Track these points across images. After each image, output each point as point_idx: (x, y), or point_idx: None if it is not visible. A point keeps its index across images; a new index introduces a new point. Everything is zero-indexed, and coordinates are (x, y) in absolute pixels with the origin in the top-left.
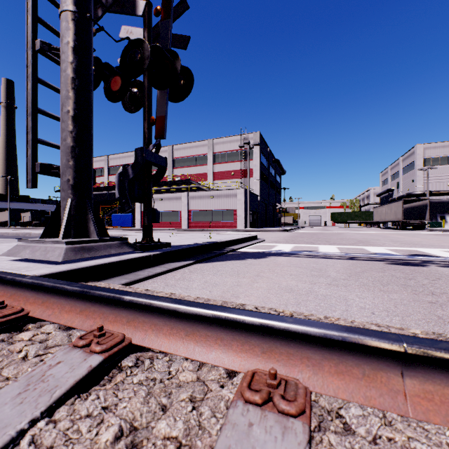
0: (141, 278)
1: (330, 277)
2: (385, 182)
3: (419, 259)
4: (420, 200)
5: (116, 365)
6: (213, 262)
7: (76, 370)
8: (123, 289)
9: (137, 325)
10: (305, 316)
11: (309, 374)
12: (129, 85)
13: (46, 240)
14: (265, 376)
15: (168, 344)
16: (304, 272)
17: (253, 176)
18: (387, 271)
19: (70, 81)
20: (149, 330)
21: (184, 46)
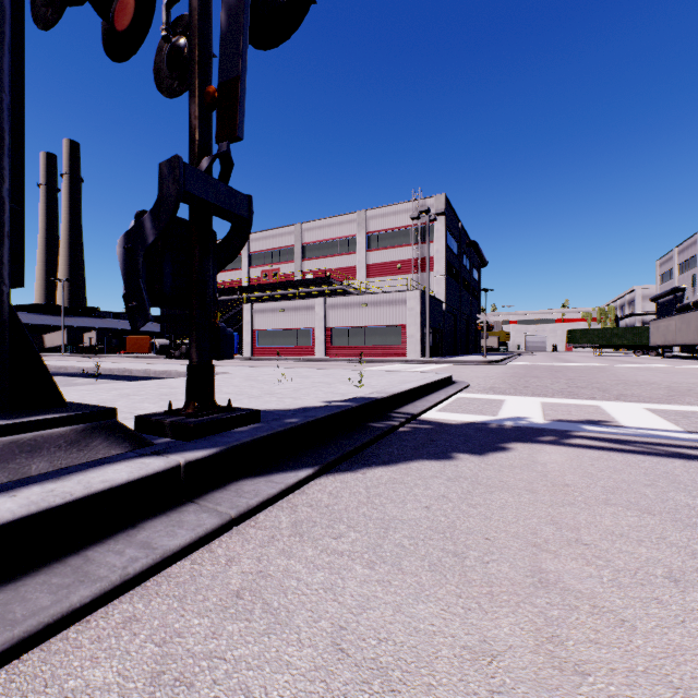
0: (77, 604)
1: None
2: (667, 276)
3: None
4: None
5: None
6: (368, 470)
7: None
8: None
9: None
10: None
11: None
12: (151, 6)
13: None
14: None
15: None
16: None
17: (434, 269)
18: None
19: None
20: None
21: None
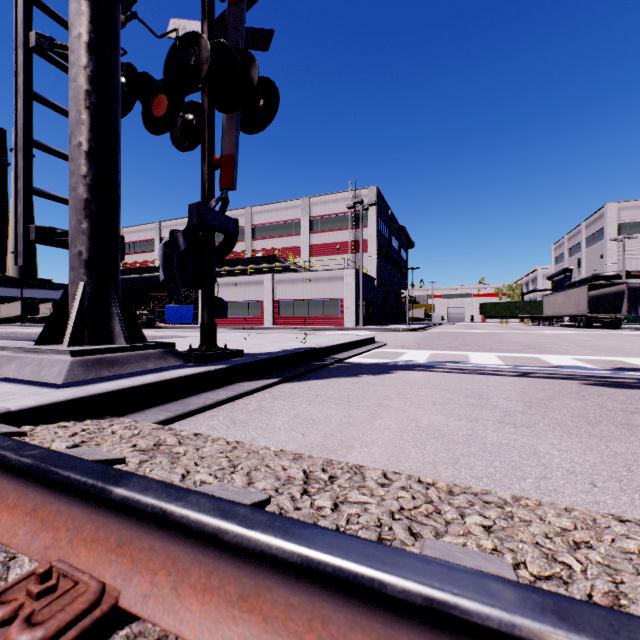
0: (192, 409)
1: (499, 408)
2: (560, 259)
3: (632, 377)
4: (614, 284)
5: None
6: (309, 381)
7: None
8: (156, 433)
9: (136, 555)
10: (475, 493)
11: None
12: (180, 107)
13: (42, 348)
14: None
15: (197, 617)
16: (455, 399)
17: (368, 250)
18: (589, 398)
19: (83, 95)
20: (161, 571)
21: (265, 46)
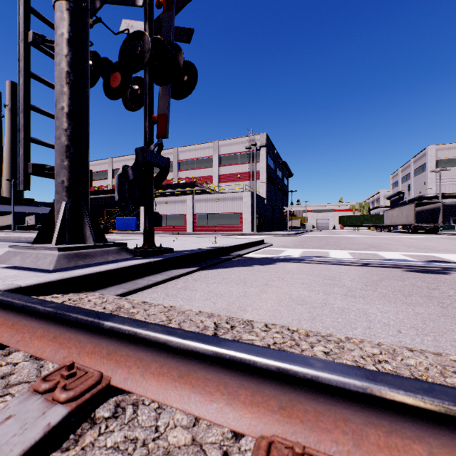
0: (140, 287)
1: (345, 286)
2: (395, 185)
3: (438, 266)
4: (433, 203)
5: (87, 416)
6: (218, 269)
7: (28, 432)
8: (117, 301)
9: (119, 359)
10: (323, 336)
11: (348, 447)
12: (129, 81)
13: (38, 246)
14: (286, 450)
15: (155, 388)
16: (317, 280)
17: (260, 178)
18: (407, 280)
19: (64, 75)
20: (134, 366)
21: (188, 40)
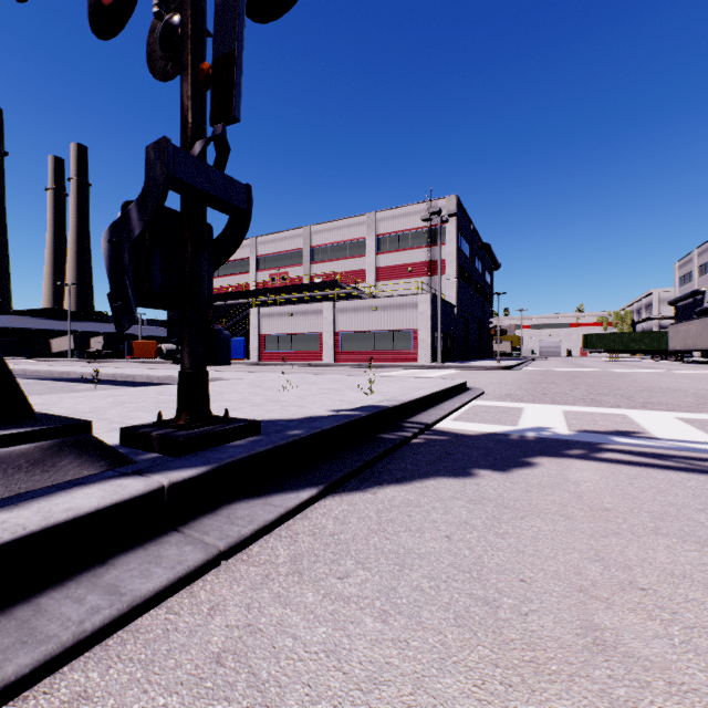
0: (11, 677)
1: None
2: (686, 279)
3: None
4: None
5: None
6: (379, 489)
7: None
8: None
9: None
10: None
11: None
12: None
13: None
14: None
15: None
16: None
17: (445, 272)
18: None
19: None
20: None
21: None
